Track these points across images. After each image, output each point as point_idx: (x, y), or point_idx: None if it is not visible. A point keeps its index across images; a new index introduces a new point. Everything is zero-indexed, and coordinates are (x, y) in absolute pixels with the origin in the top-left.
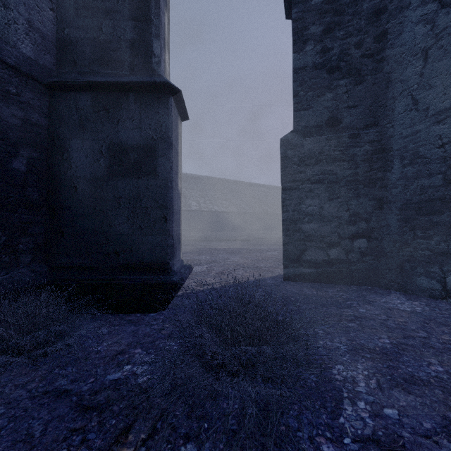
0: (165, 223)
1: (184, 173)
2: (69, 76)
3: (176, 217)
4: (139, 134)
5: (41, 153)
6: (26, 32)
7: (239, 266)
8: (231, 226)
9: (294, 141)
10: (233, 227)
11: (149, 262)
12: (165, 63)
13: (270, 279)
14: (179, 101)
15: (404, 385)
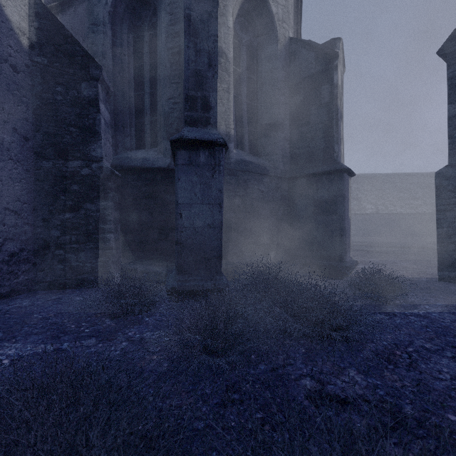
0: (341, 237)
1: (357, 174)
2: (295, 171)
3: (347, 233)
4: (327, 194)
5: (286, 207)
6: (281, 160)
7: (404, 268)
8: (422, 231)
9: (448, 174)
10: (425, 231)
11: (332, 256)
12: (341, 151)
13: (425, 278)
14: (349, 172)
15: (455, 314)
